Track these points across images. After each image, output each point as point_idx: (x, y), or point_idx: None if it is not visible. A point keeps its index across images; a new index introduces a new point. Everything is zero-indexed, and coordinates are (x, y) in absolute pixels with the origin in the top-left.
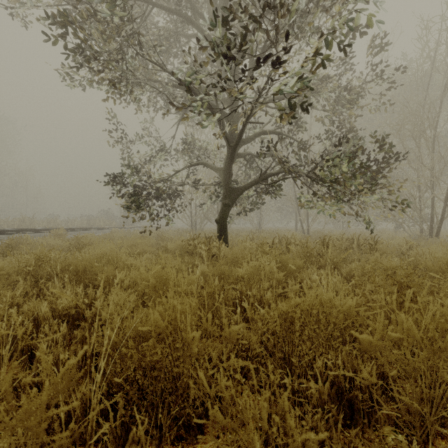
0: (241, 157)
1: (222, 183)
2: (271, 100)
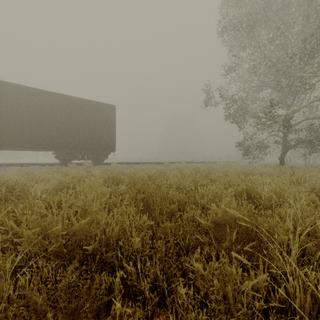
0: (294, 130)
1: (282, 143)
2: (312, 101)
